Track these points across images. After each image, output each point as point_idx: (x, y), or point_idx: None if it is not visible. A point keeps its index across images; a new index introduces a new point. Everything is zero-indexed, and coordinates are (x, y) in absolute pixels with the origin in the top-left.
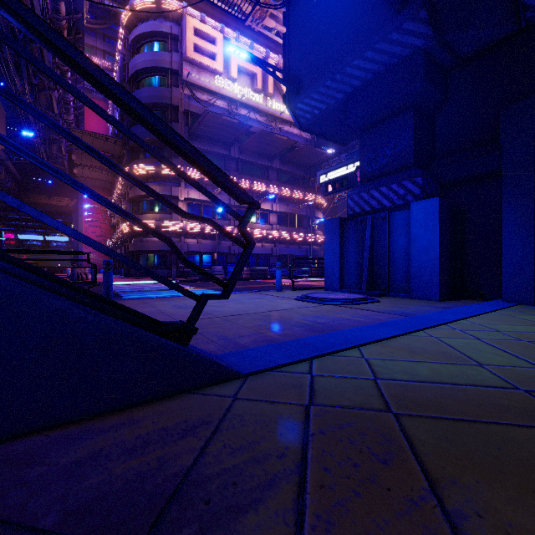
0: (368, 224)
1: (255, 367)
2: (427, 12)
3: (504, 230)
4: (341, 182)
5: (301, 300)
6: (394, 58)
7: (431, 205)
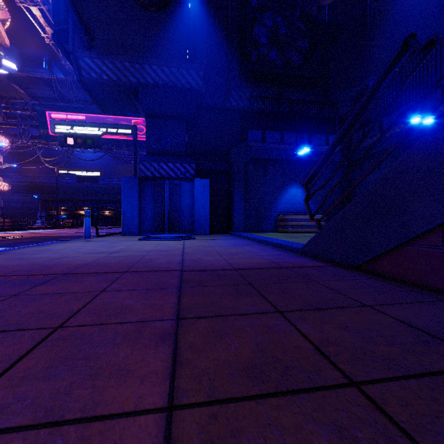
0: (166, 187)
1: None
2: (203, 74)
3: (236, 200)
4: (85, 140)
5: (158, 240)
6: (180, 83)
7: (206, 182)
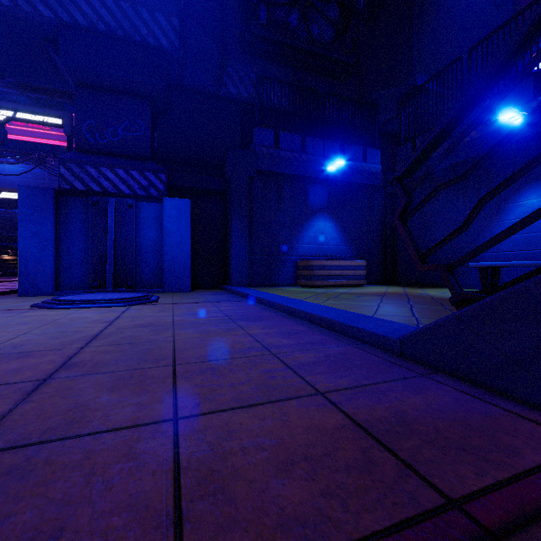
0: (111, 208)
1: None
2: (179, 25)
3: (234, 236)
4: None
5: (72, 307)
6: (138, 35)
7: (184, 205)
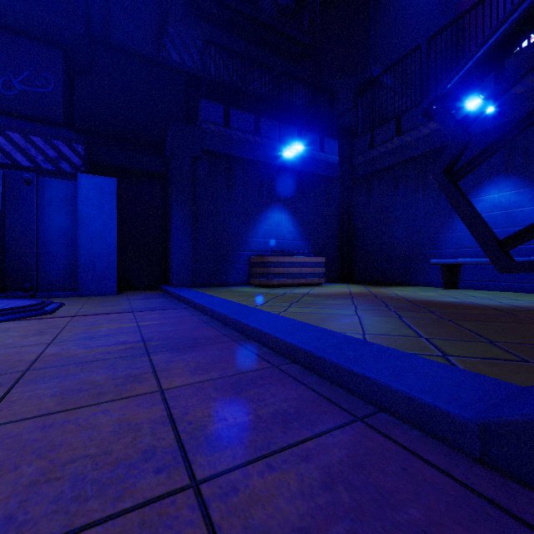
0: None
1: (483, 378)
2: None
3: (175, 226)
4: None
5: None
6: None
7: (108, 184)
